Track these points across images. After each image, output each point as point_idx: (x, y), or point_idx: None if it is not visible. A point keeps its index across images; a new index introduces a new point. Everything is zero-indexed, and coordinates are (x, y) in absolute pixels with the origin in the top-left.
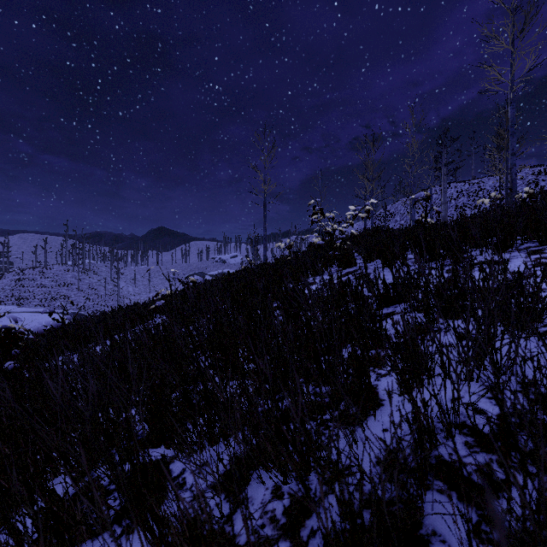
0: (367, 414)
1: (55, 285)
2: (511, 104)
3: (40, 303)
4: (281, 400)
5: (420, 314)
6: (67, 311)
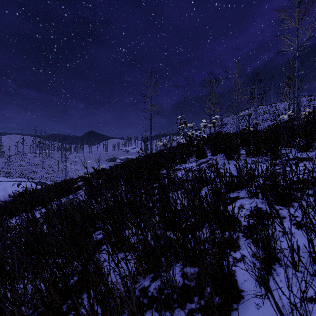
0: (230, 308)
1: (29, 165)
2: (297, 59)
3: (19, 176)
4: (156, 278)
5: (259, 199)
6: (35, 180)
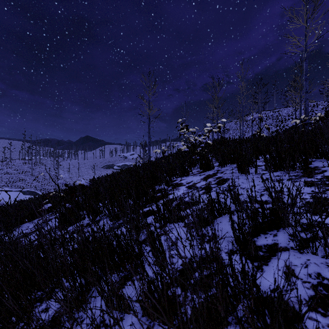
0: None
1: (16, 173)
2: (305, 61)
3: (5, 184)
4: None
5: (318, 257)
6: (23, 189)
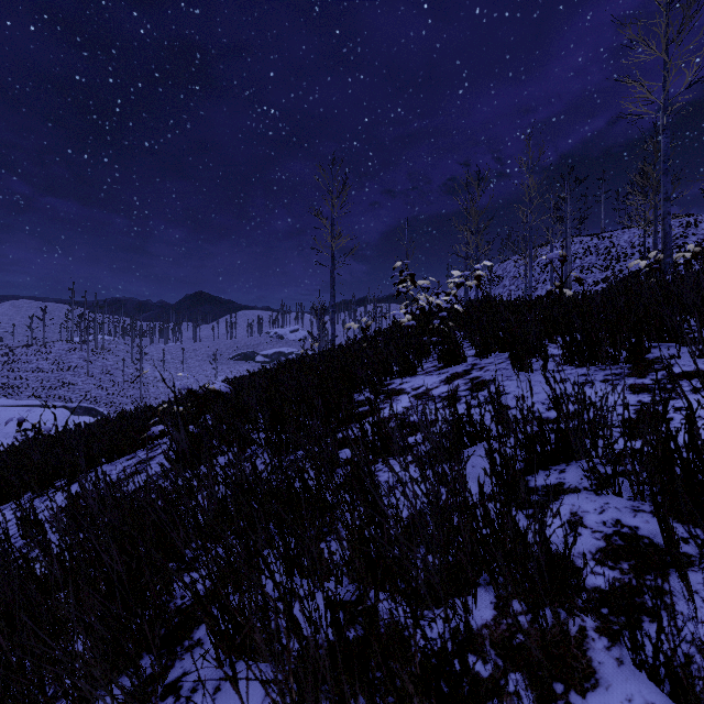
0: None
1: (57, 370)
2: (664, 132)
3: (35, 394)
4: None
5: (622, 499)
6: (72, 404)
